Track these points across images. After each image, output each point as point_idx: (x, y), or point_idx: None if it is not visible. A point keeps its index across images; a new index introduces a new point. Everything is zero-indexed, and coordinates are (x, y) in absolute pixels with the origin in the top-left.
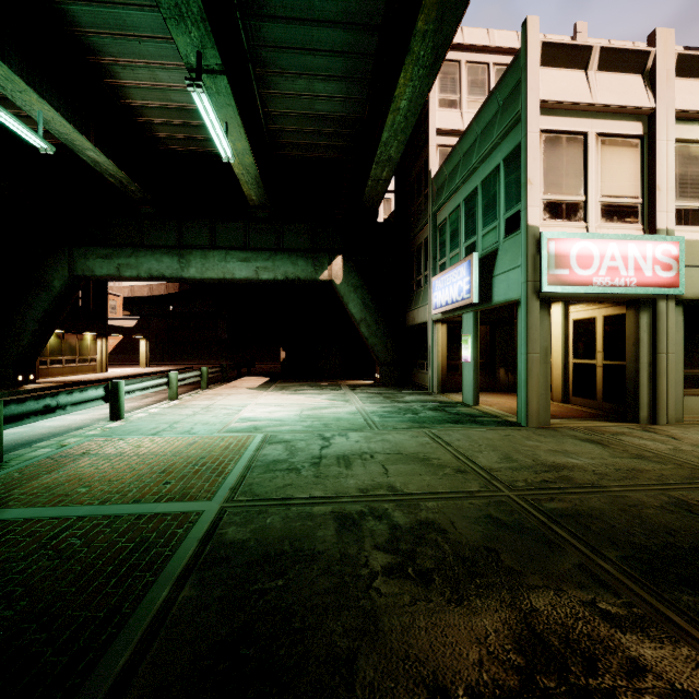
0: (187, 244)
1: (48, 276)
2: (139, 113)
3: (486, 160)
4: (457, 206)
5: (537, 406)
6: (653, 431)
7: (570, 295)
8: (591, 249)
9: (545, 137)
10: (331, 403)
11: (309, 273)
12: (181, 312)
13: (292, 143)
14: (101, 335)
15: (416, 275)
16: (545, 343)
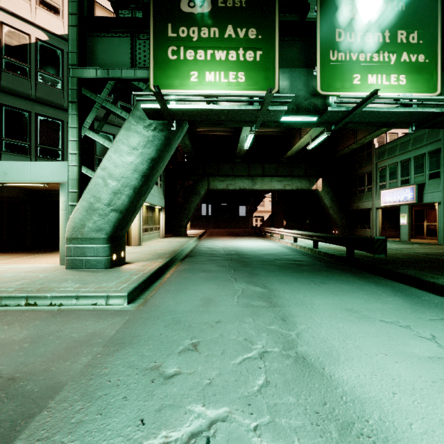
0: (252, 174)
1: (199, 189)
2: None
3: (416, 149)
4: (394, 163)
5: None
6: None
7: None
8: None
9: None
10: None
11: (307, 186)
12: None
13: None
14: None
15: (358, 187)
16: None
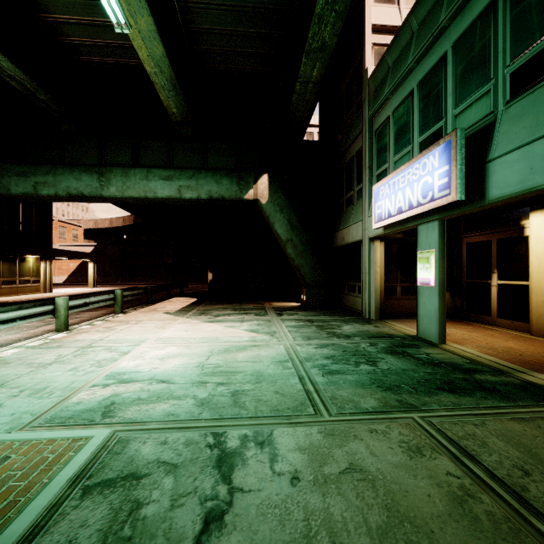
0: (109, 162)
1: None
2: (40, 6)
3: (465, 7)
4: (406, 96)
5: None
6: None
7: None
8: None
9: None
10: (252, 338)
11: (234, 192)
12: (133, 240)
13: (214, 51)
14: (44, 258)
15: (345, 193)
16: None
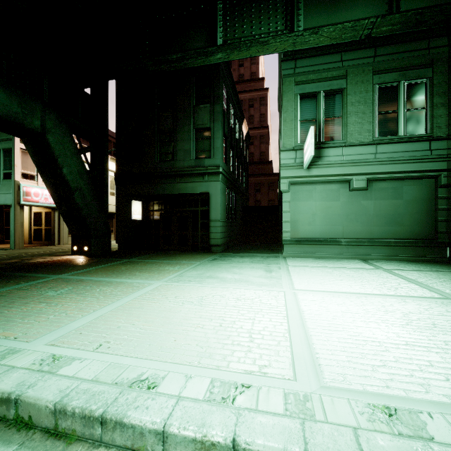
0: None
1: None
2: None
3: None
4: None
5: (19, 242)
6: (58, 246)
7: (32, 205)
8: (39, 191)
9: (22, 150)
10: None
11: None
12: None
13: None
14: None
15: None
16: (22, 220)
